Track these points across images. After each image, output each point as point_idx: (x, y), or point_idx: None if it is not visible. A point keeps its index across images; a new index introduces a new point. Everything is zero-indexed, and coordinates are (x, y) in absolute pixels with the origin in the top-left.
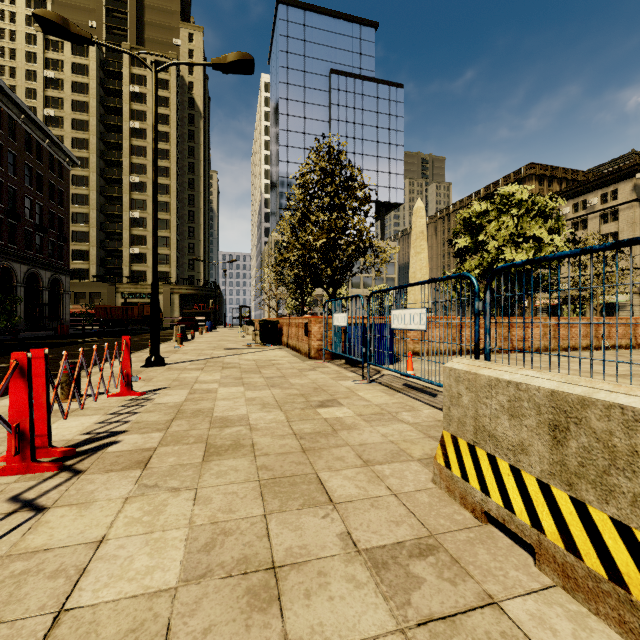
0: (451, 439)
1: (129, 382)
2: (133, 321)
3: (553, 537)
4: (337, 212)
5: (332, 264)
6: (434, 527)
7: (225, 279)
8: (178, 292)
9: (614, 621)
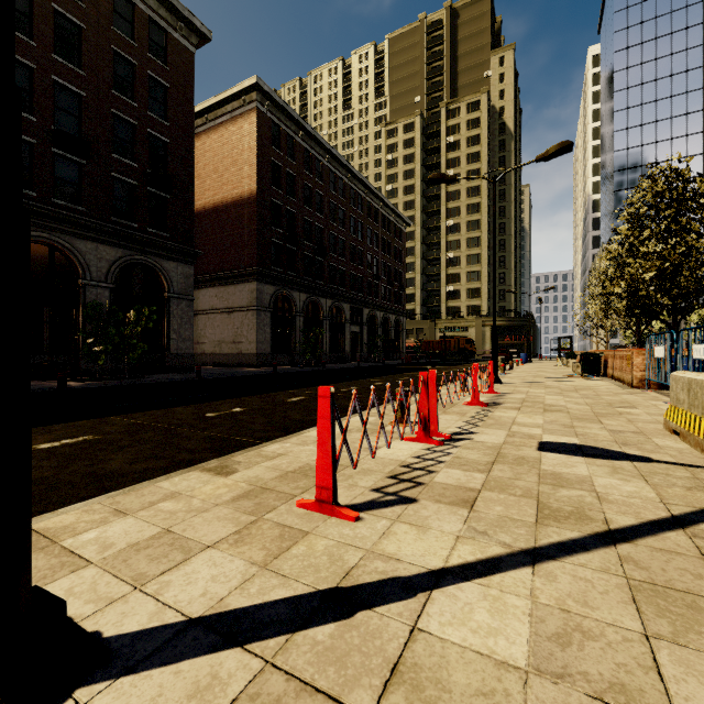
0: (670, 407)
1: (492, 386)
2: (450, 353)
3: (682, 426)
4: (677, 235)
5: (671, 292)
6: (645, 432)
7: (540, 308)
8: (489, 324)
9: (688, 442)
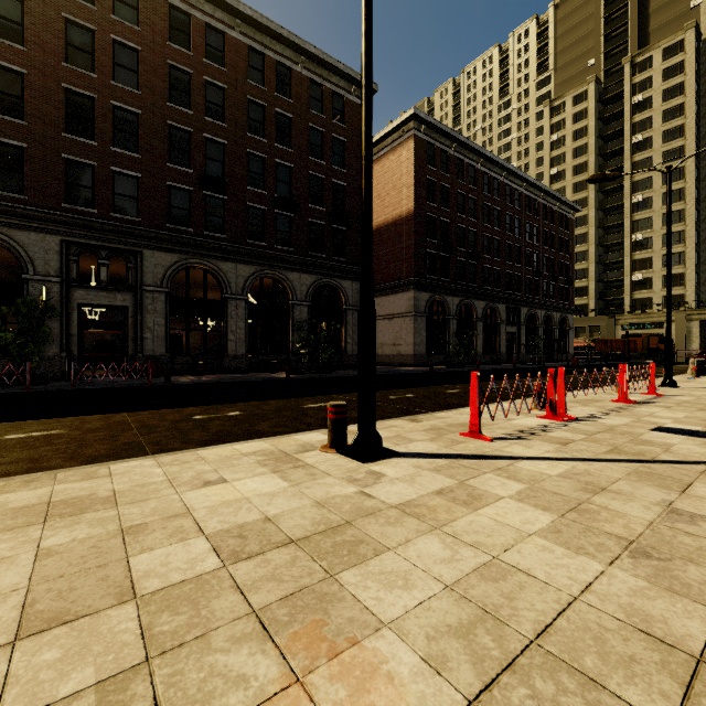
0: None
1: (653, 388)
2: (635, 354)
3: None
4: None
5: None
6: None
7: None
8: (697, 318)
9: None
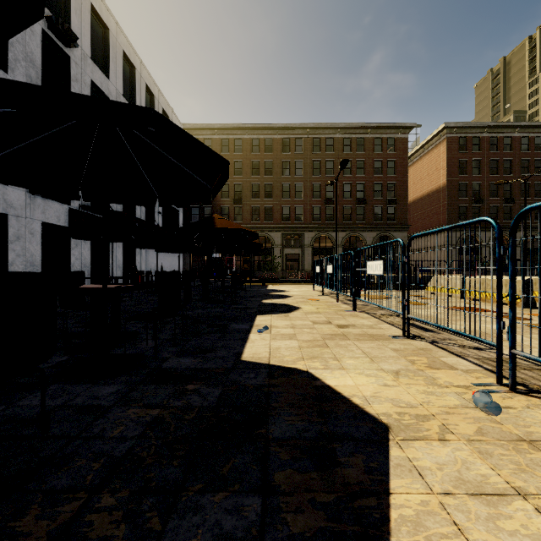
0: None
1: None
2: None
3: None
4: None
5: None
6: None
7: None
8: None
9: None
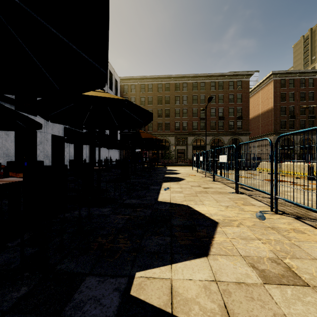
0: None
1: None
2: None
3: None
4: None
5: None
6: None
7: None
8: None
9: None
